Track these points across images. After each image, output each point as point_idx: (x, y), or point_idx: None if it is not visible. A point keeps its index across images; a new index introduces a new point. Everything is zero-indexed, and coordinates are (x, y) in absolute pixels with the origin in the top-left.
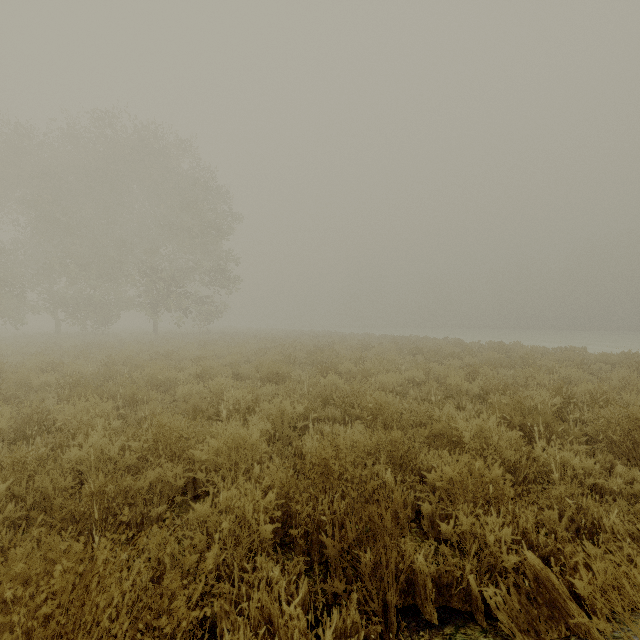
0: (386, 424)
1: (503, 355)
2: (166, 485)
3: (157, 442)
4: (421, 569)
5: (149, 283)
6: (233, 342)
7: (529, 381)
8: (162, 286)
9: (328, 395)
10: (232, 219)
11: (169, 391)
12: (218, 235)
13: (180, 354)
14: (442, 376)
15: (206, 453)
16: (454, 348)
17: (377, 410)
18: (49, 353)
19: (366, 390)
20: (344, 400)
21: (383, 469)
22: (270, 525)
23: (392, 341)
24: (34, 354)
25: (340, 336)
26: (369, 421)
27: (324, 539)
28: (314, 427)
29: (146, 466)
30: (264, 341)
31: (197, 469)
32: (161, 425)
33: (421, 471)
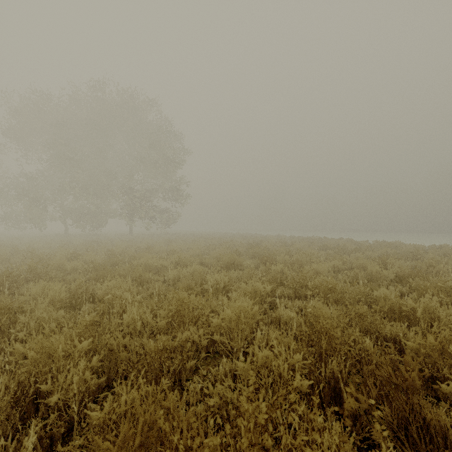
0: (336, 301)
1: (395, 250)
2: (192, 344)
3: (178, 311)
4: (441, 423)
5: (128, 199)
6: (187, 240)
7: (430, 270)
8: (137, 201)
9: (279, 278)
10: (184, 154)
11: (160, 274)
12: (175, 165)
13: (156, 248)
14: (358, 265)
15: (220, 320)
16: (352, 245)
17: (328, 290)
18: (66, 247)
19: (311, 275)
20: (295, 282)
21: (359, 336)
22: (306, 381)
23: (302, 240)
24: (60, 247)
25: (262, 236)
26: (323, 298)
27: (356, 395)
28: (280, 302)
29: (171, 329)
30: (210, 240)
31: (210, 332)
32: (181, 299)
33: (402, 339)
